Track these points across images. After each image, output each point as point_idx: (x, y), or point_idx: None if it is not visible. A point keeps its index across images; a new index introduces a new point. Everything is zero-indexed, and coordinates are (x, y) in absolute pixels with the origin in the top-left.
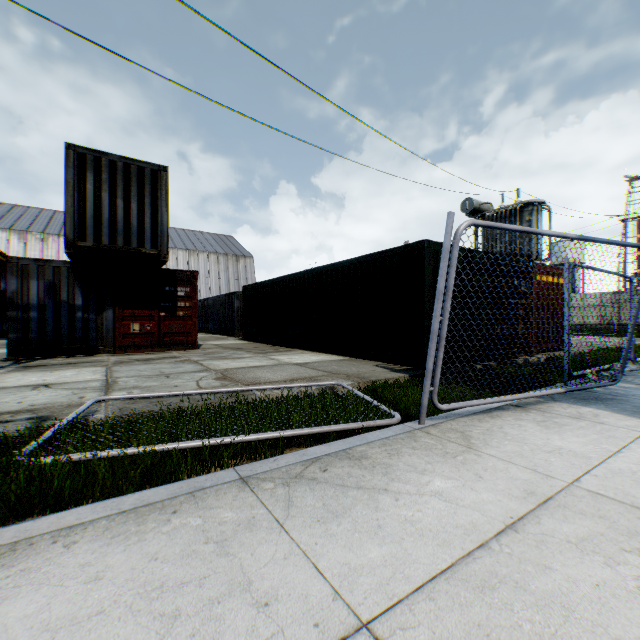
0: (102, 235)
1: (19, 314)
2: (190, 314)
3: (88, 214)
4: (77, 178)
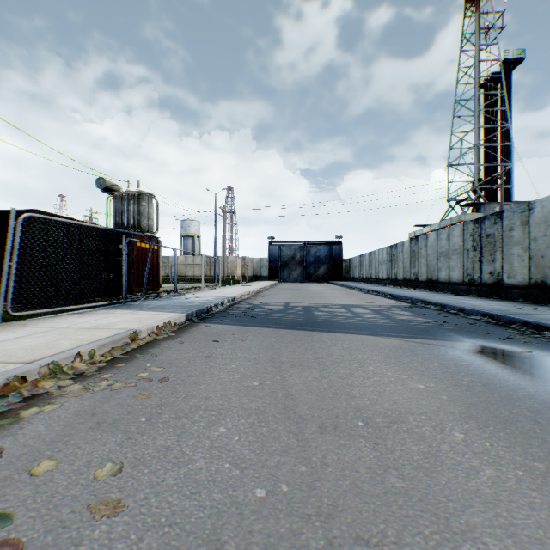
0: None
1: None
2: None
3: None
4: None
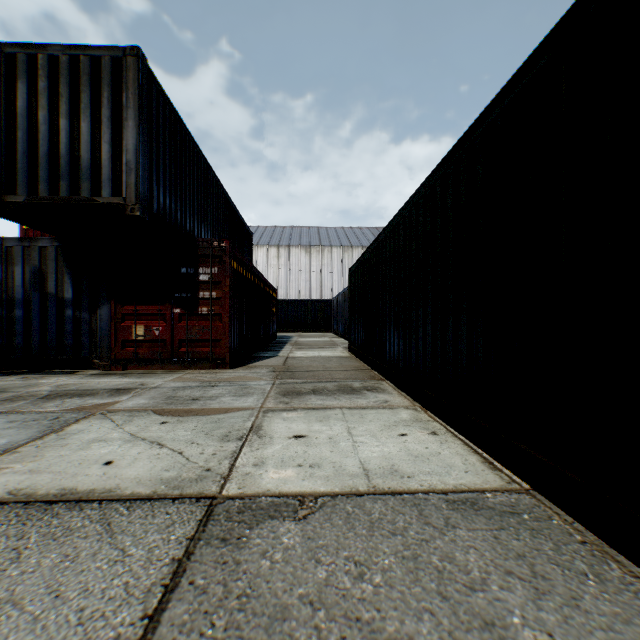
0: (39, 182)
1: (3, 312)
2: (218, 310)
3: (20, 150)
4: (5, 96)
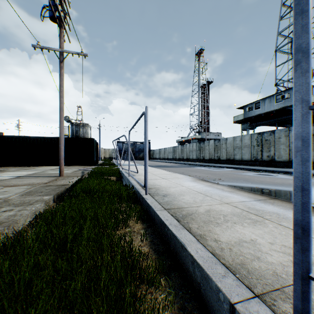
0: None
1: None
2: None
3: None
4: None
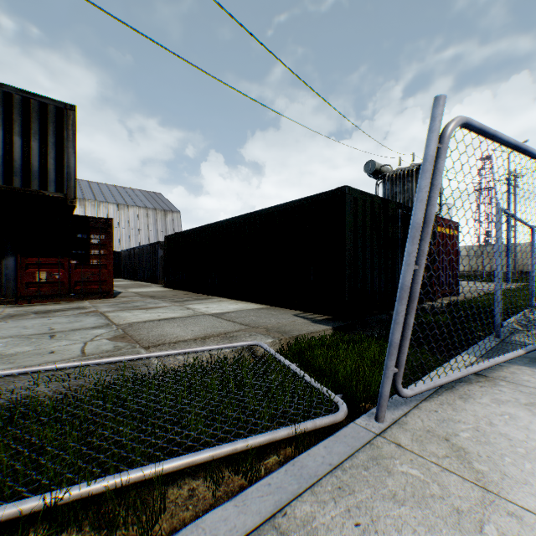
0: None
1: None
2: (105, 262)
3: None
4: None
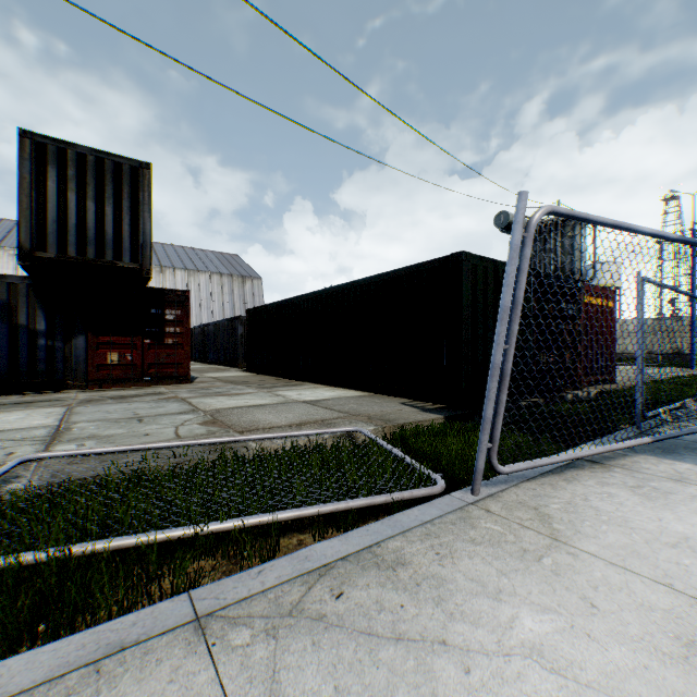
0: (68, 244)
1: None
2: (181, 341)
3: (49, 218)
4: (35, 173)
